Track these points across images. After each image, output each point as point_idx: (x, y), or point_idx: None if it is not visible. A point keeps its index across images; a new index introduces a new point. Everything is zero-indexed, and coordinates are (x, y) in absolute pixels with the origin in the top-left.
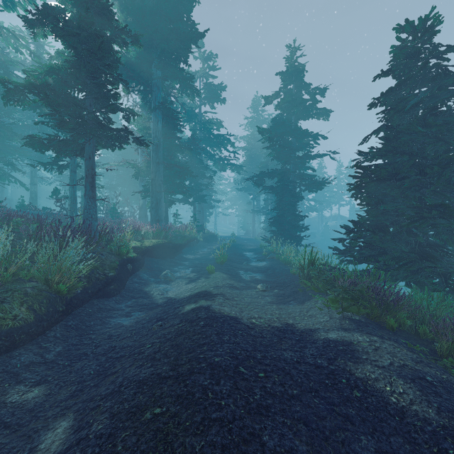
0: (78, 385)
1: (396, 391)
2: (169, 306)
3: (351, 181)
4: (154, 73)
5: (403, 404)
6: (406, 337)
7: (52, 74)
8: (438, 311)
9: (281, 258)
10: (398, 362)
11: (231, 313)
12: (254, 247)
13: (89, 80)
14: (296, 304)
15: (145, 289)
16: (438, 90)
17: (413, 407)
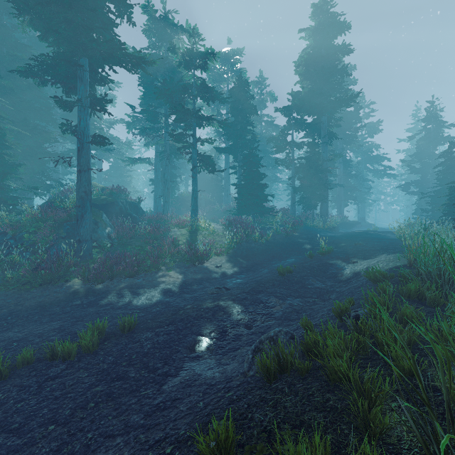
0: None
1: None
2: None
3: None
4: (338, 146)
5: None
6: None
7: None
8: None
9: None
10: None
11: None
12: None
13: None
14: None
15: None
16: None
17: None
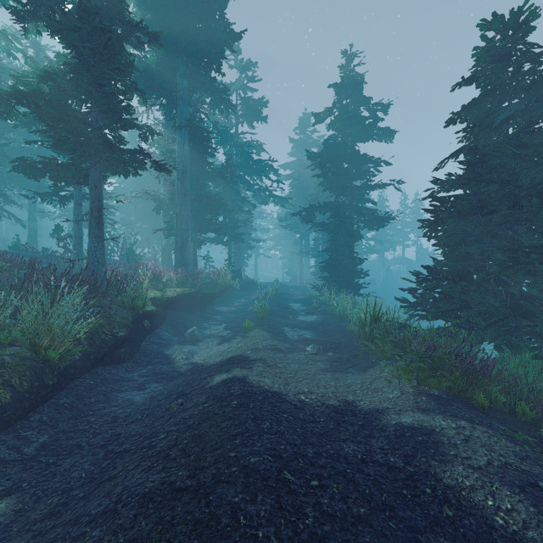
0: (62, 496)
1: (502, 508)
2: (194, 376)
3: (418, 216)
4: (179, 83)
5: (514, 529)
6: (501, 419)
7: (47, 81)
8: (539, 383)
9: (335, 311)
10: (498, 459)
11: (273, 386)
12: (302, 296)
13: (94, 88)
14: (356, 373)
15: (166, 352)
16: (534, 102)
17: (528, 533)
